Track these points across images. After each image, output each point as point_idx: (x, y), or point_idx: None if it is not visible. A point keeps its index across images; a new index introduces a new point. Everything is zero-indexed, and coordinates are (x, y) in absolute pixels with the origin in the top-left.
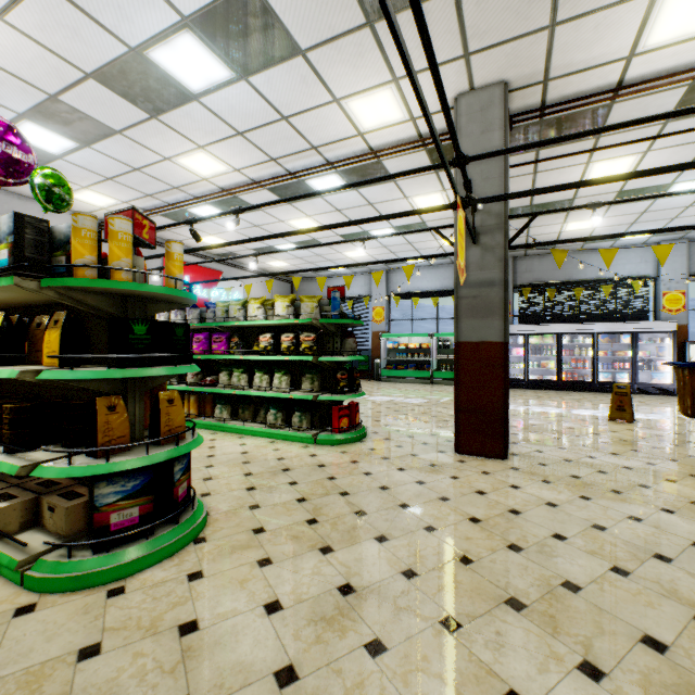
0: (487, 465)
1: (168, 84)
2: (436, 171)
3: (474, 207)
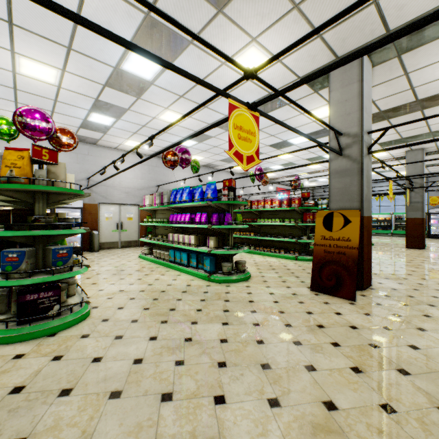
0: (416, 250)
1: (322, 158)
2: (397, 160)
3: (412, 182)
